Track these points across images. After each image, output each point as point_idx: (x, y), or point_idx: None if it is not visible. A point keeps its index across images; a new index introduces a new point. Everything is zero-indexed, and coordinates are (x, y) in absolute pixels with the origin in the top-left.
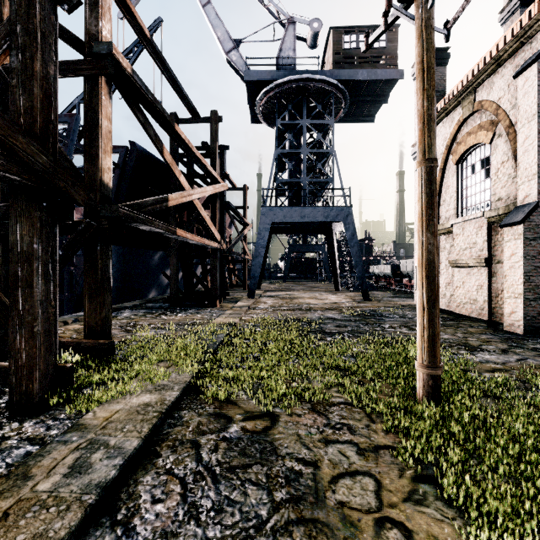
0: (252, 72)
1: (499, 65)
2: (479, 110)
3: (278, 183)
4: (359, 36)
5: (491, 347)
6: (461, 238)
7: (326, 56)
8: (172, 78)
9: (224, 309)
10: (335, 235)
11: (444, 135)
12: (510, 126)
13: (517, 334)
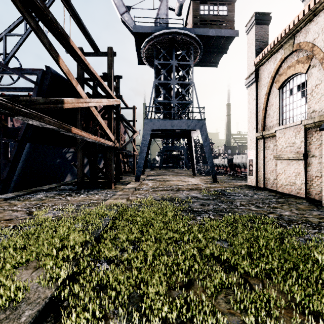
0: (138, 27)
1: (315, 15)
2: (297, 50)
3: (156, 103)
4: (209, 7)
5: None
6: (283, 139)
7: (187, 20)
8: (76, 15)
9: (117, 190)
10: (193, 139)
11: (269, 70)
12: (323, 58)
13: None
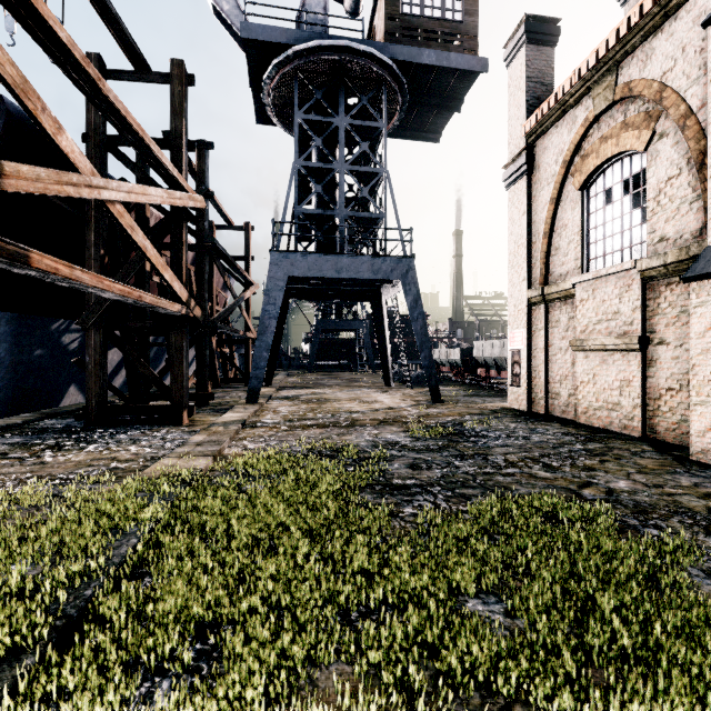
0: (255, 26)
1: (667, 16)
2: (623, 100)
3: (300, 216)
4: None
5: None
6: (591, 305)
7: (373, 27)
8: None
9: (196, 428)
10: (385, 304)
11: (558, 146)
12: (687, 116)
13: None
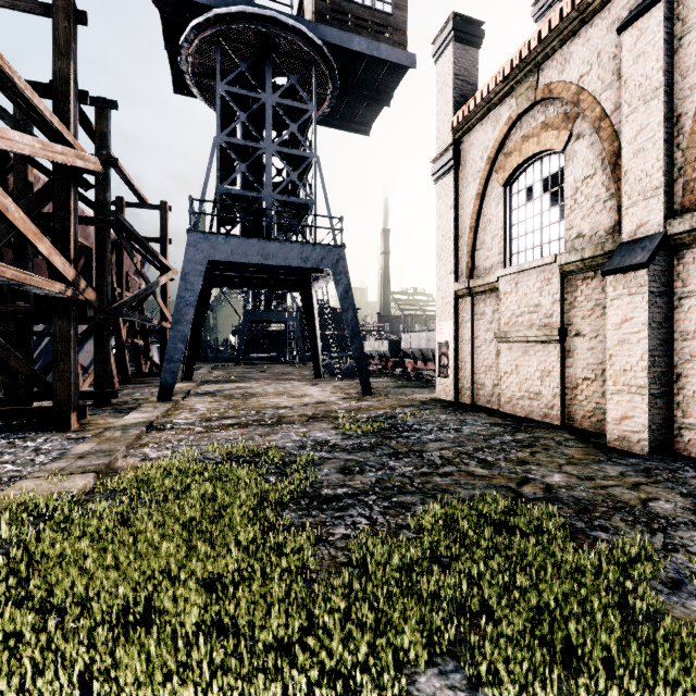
0: None
1: (584, 22)
2: (543, 101)
3: (223, 196)
4: None
5: (666, 505)
6: (515, 298)
7: (303, 6)
8: None
9: (86, 434)
10: (316, 295)
11: (484, 143)
12: (602, 118)
13: (641, 456)
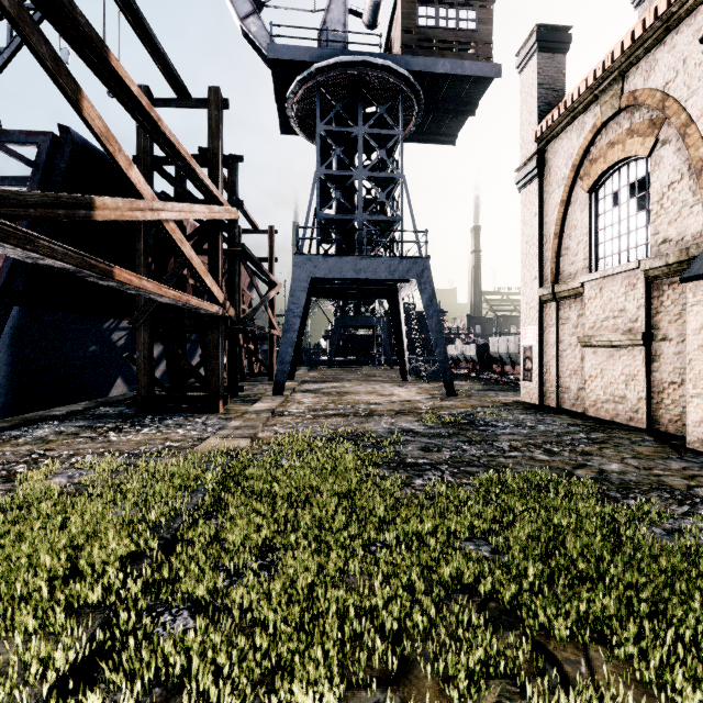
0: (281, 47)
1: (669, 30)
2: (629, 107)
3: (321, 221)
4: (439, 10)
5: None
6: (599, 303)
7: (390, 39)
8: (131, 7)
9: (231, 416)
10: (402, 302)
11: (568, 150)
12: (688, 124)
13: None
